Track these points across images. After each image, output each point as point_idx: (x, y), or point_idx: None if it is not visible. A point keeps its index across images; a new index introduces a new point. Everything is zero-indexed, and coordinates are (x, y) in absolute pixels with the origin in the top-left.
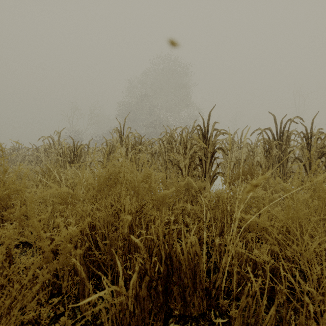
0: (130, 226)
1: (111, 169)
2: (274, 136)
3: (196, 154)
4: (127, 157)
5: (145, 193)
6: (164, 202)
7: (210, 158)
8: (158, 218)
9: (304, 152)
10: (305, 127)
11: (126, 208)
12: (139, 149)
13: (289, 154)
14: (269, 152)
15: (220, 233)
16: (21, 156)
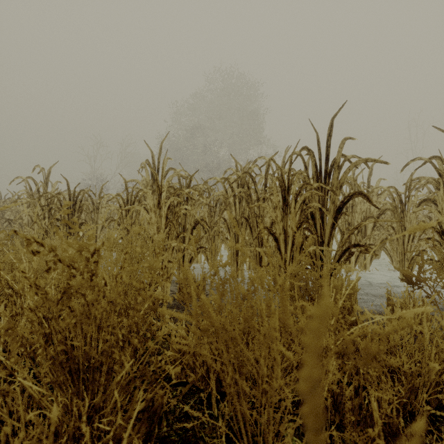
0: None
1: None
2: None
3: (310, 205)
4: (160, 212)
5: None
6: None
7: (334, 213)
8: None
9: None
10: None
11: None
12: (187, 197)
13: None
14: None
15: None
16: None
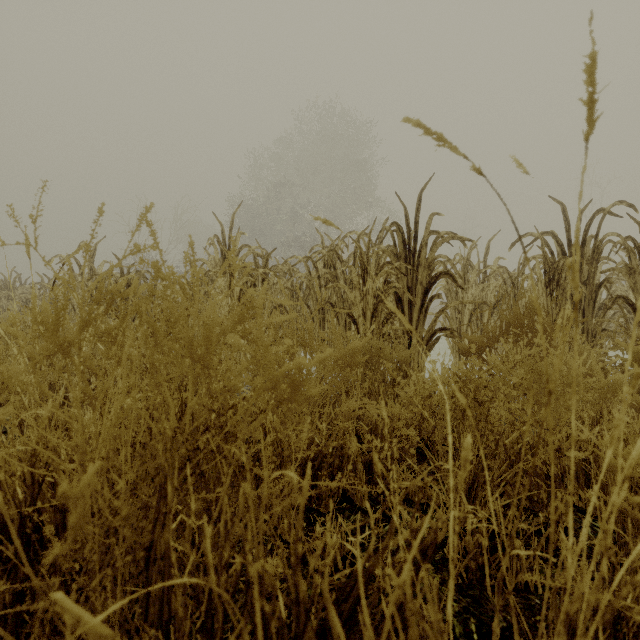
0: (161, 489)
1: (118, 286)
2: (563, 250)
3: (391, 286)
4: (232, 294)
5: (230, 367)
6: (297, 398)
7: (422, 296)
8: (290, 443)
9: (637, 281)
10: (639, 224)
11: (105, 421)
12: (263, 280)
13: (598, 288)
14: (558, 281)
15: (467, 485)
16: (21, 300)
